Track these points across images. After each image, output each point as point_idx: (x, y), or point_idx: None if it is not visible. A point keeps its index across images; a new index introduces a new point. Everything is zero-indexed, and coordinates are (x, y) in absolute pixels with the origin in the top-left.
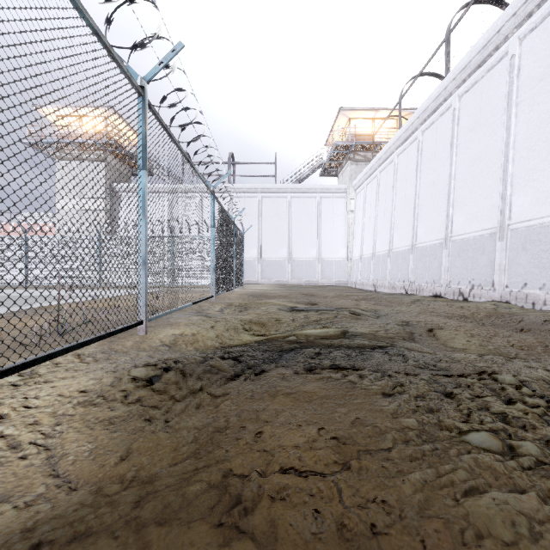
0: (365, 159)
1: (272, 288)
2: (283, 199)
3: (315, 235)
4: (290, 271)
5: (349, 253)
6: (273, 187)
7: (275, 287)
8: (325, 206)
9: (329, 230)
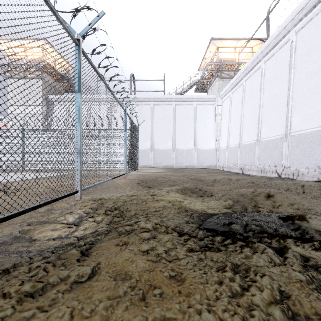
0: (229, 76)
1: (162, 170)
2: (169, 106)
3: (192, 132)
4: (174, 157)
5: (217, 145)
6: (162, 97)
7: (163, 169)
8: (199, 111)
9: (202, 128)
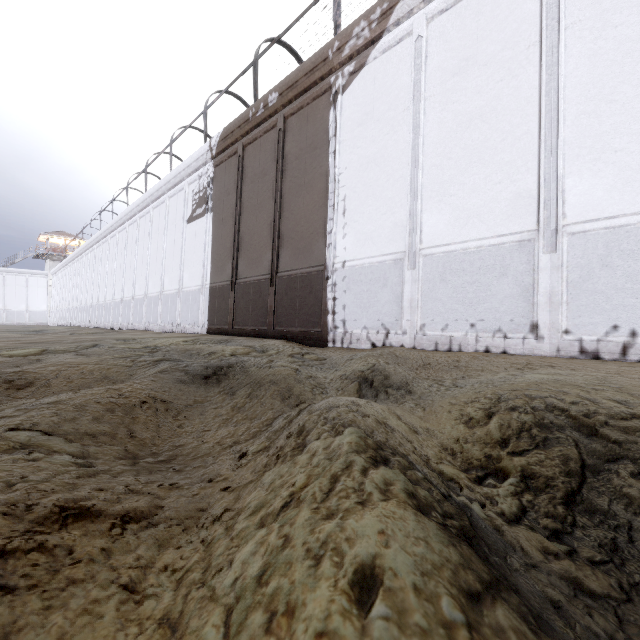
0: (60, 259)
1: None
2: None
3: (25, 297)
4: (5, 317)
5: (49, 308)
6: None
7: None
8: (32, 281)
9: (35, 295)
